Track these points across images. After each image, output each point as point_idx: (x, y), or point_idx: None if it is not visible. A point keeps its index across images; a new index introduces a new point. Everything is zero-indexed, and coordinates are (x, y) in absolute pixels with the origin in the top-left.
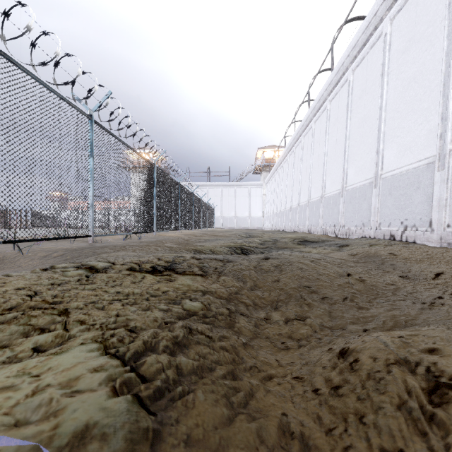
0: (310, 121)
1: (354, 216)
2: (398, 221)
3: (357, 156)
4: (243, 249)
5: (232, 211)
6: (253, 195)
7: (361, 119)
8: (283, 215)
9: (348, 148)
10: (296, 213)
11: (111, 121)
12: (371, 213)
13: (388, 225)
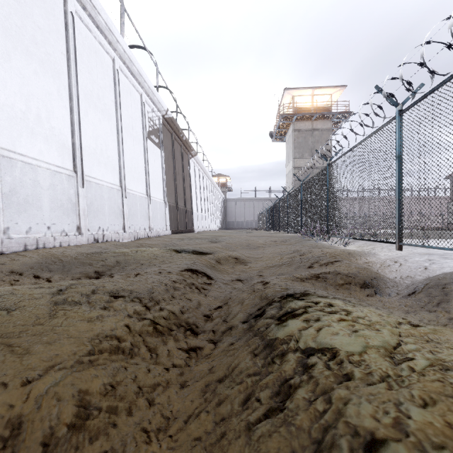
0: None
1: None
2: None
3: None
4: None
5: None
6: None
7: None
8: None
9: None
10: None
11: None
12: None
13: None
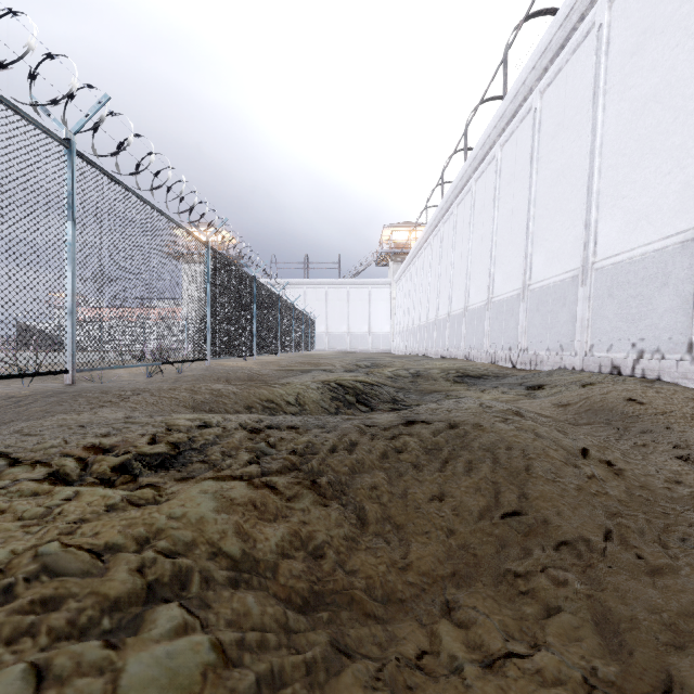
0: (468, 179)
1: (544, 333)
2: (627, 342)
3: (548, 233)
4: (359, 394)
5: (344, 324)
6: (377, 300)
7: (556, 171)
8: (424, 331)
9: (533, 221)
10: (445, 328)
11: (113, 155)
12: (576, 328)
13: (607, 349)
